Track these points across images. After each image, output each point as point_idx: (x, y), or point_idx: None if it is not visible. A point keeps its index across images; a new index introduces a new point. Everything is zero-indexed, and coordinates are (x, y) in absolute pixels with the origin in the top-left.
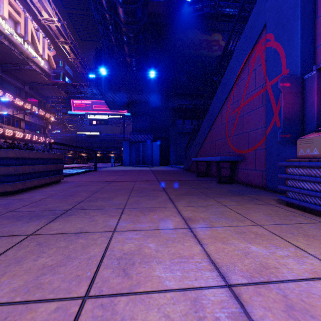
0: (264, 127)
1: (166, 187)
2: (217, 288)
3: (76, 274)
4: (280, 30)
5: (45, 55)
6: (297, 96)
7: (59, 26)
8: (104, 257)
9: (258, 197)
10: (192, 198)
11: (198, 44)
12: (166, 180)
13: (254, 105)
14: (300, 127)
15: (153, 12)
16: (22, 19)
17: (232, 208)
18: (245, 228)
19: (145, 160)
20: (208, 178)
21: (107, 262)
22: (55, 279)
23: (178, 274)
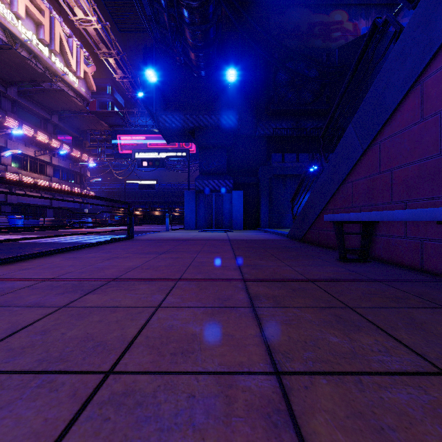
0: None
1: (286, 351)
2: None
3: None
4: None
5: (81, 72)
6: None
7: (99, 29)
8: None
9: None
10: None
11: (307, 31)
12: (268, 280)
13: None
14: None
15: None
16: (47, 20)
17: None
18: None
19: (220, 221)
20: (384, 271)
21: None
22: None
23: None
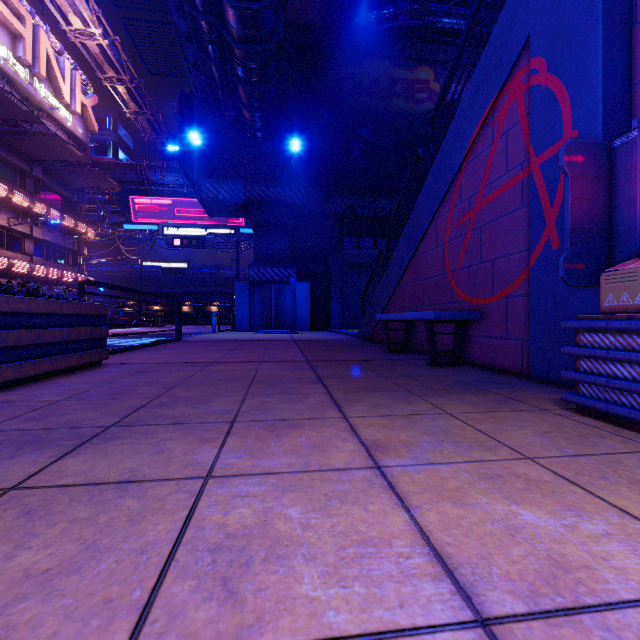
0: (525, 250)
1: (325, 375)
2: (455, 630)
3: (106, 596)
4: (560, 50)
5: (77, 104)
6: (599, 182)
7: (105, 47)
8: (178, 545)
9: (516, 396)
10: (379, 398)
11: (387, 88)
12: (324, 360)
13: (503, 206)
14: (605, 248)
15: (298, 21)
16: (28, 30)
17: (466, 419)
18: (499, 466)
19: (280, 320)
20: (409, 356)
21: (185, 558)
22: (50, 611)
23: (358, 591)
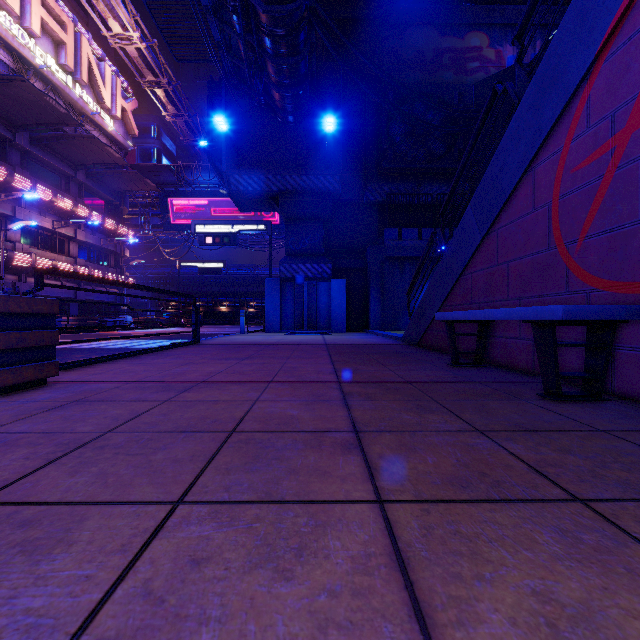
0: None
1: (366, 422)
2: None
3: None
4: None
5: (117, 109)
6: None
7: (143, 50)
8: None
9: None
10: (531, 547)
11: (433, 60)
12: (364, 381)
13: None
14: None
15: None
16: (70, 37)
17: None
18: None
19: (314, 320)
20: (492, 374)
21: None
22: None
23: None
